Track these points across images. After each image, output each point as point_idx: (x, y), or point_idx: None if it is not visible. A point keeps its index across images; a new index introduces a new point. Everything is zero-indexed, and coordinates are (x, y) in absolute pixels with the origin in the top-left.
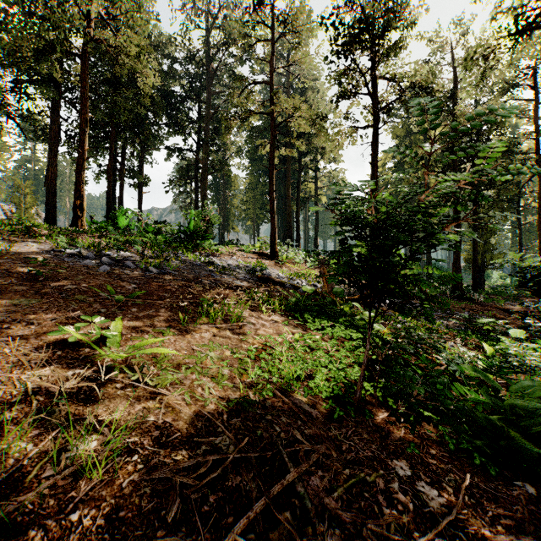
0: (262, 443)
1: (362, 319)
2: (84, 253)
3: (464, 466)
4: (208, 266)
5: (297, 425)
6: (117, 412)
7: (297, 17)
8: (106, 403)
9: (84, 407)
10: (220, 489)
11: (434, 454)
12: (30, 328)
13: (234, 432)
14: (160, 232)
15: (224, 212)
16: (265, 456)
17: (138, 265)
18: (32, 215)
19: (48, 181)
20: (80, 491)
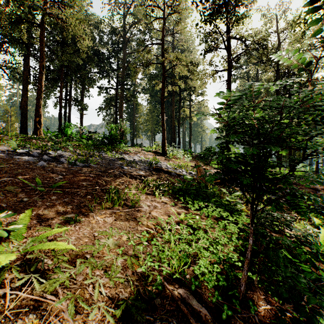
0: None
1: (227, 200)
2: (32, 152)
3: None
4: (120, 161)
5: None
6: None
7: (179, 1)
8: None
9: None
10: None
11: None
12: None
13: None
14: (91, 138)
15: (133, 126)
16: None
17: (69, 161)
18: (15, 128)
19: (22, 106)
20: None
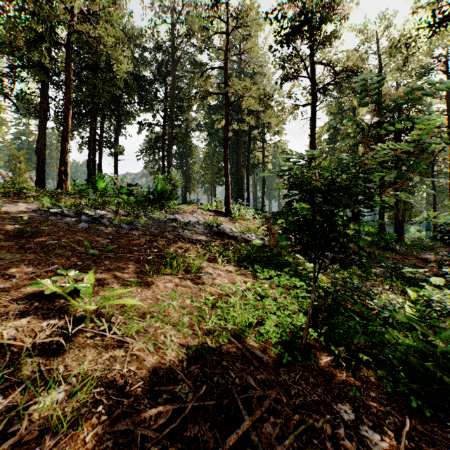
0: (218, 389)
1: (304, 269)
2: (66, 211)
3: (401, 408)
4: (172, 223)
5: (250, 371)
6: (86, 361)
7: (247, 12)
8: (76, 353)
9: (55, 357)
10: (179, 440)
11: (374, 396)
12: (11, 281)
13: (193, 379)
14: (132, 194)
15: (186, 176)
16: (221, 402)
17: (112, 222)
18: (26, 179)
19: (38, 150)
20: (44, 446)
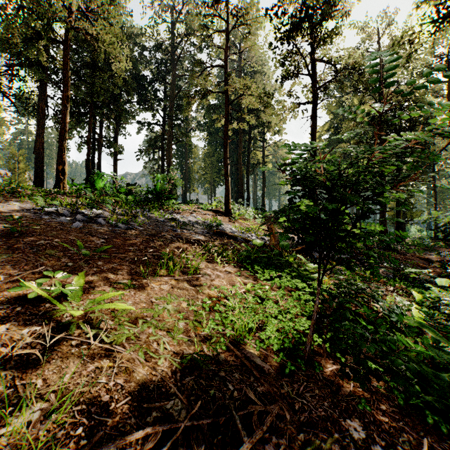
0: (215, 405)
1: (306, 269)
2: (61, 211)
3: (415, 422)
4: (171, 222)
5: (250, 383)
6: (68, 373)
7: (247, 10)
8: (58, 364)
9: (34, 369)
10: None
11: (385, 410)
12: None
13: (187, 393)
14: (130, 193)
15: (186, 176)
16: (217, 420)
17: (108, 222)
18: (25, 178)
19: (37, 149)
20: None
